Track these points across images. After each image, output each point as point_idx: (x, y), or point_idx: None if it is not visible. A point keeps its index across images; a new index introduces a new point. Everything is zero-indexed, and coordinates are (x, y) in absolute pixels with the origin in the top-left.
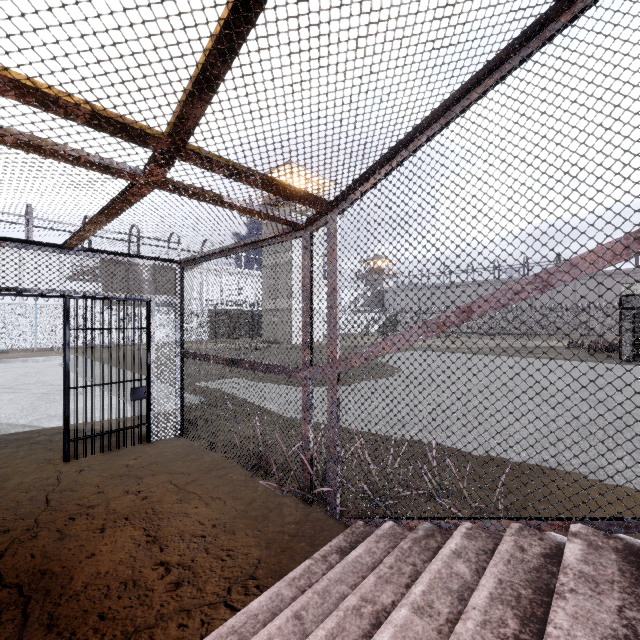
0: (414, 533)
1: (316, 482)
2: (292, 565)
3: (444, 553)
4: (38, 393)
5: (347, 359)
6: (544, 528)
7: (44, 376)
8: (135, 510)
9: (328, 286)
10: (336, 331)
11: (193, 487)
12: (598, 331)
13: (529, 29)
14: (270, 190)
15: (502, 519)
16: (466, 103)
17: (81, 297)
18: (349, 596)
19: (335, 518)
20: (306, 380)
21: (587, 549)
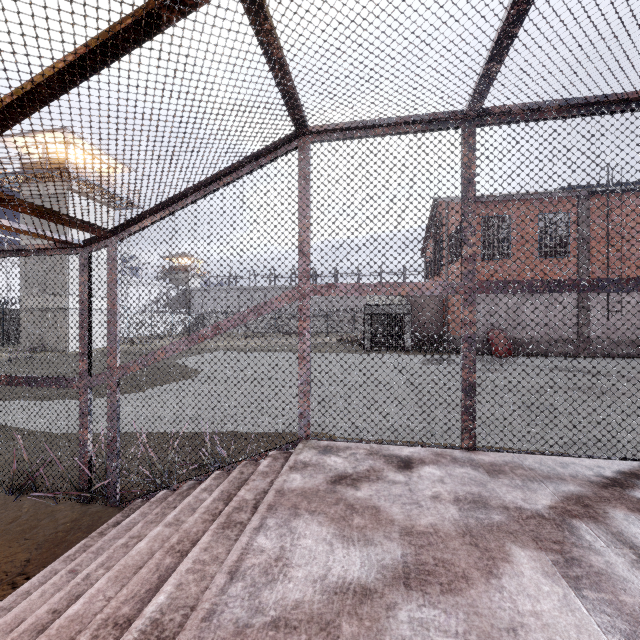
0: (180, 490)
1: (95, 480)
2: (67, 551)
3: (196, 492)
4: None
5: (127, 366)
6: (259, 459)
7: None
8: None
9: (108, 303)
10: (116, 342)
11: None
12: (359, 329)
13: (249, 158)
14: (42, 217)
15: (238, 461)
16: (217, 186)
17: None
18: (119, 540)
19: (115, 506)
20: (84, 389)
21: (272, 461)
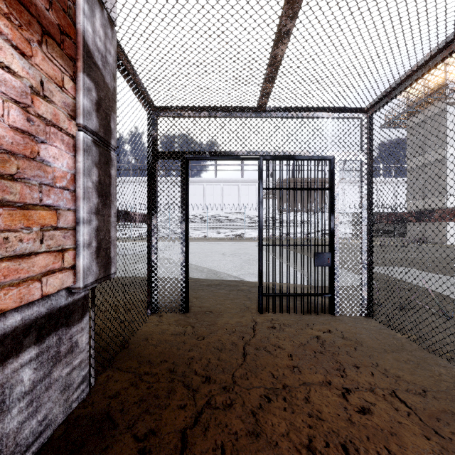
0: None
1: None
2: None
3: None
4: (244, 259)
5: None
6: None
7: (248, 250)
8: (354, 434)
9: None
10: None
11: (453, 432)
12: None
13: None
14: None
15: None
16: None
17: (271, 157)
18: None
19: None
20: None
21: None
